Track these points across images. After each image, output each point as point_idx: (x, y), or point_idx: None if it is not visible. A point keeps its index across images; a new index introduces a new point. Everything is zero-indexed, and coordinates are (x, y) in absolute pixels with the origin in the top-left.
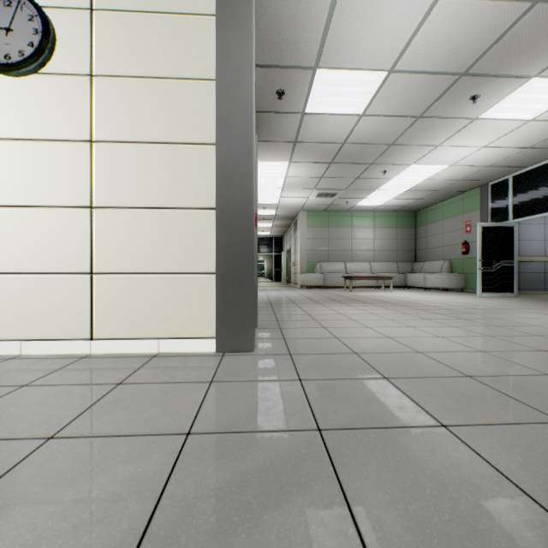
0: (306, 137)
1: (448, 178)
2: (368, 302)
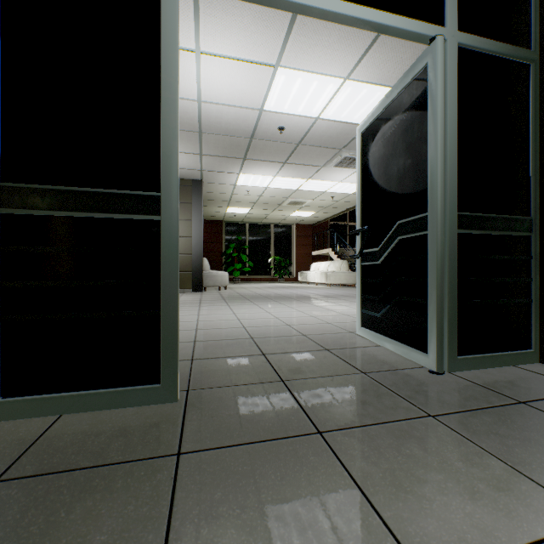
0: (193, 167)
1: (361, 44)
2: (206, 300)
